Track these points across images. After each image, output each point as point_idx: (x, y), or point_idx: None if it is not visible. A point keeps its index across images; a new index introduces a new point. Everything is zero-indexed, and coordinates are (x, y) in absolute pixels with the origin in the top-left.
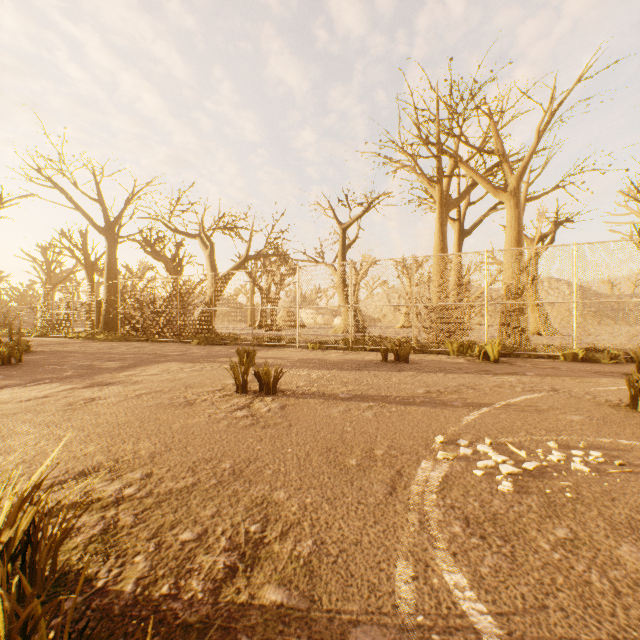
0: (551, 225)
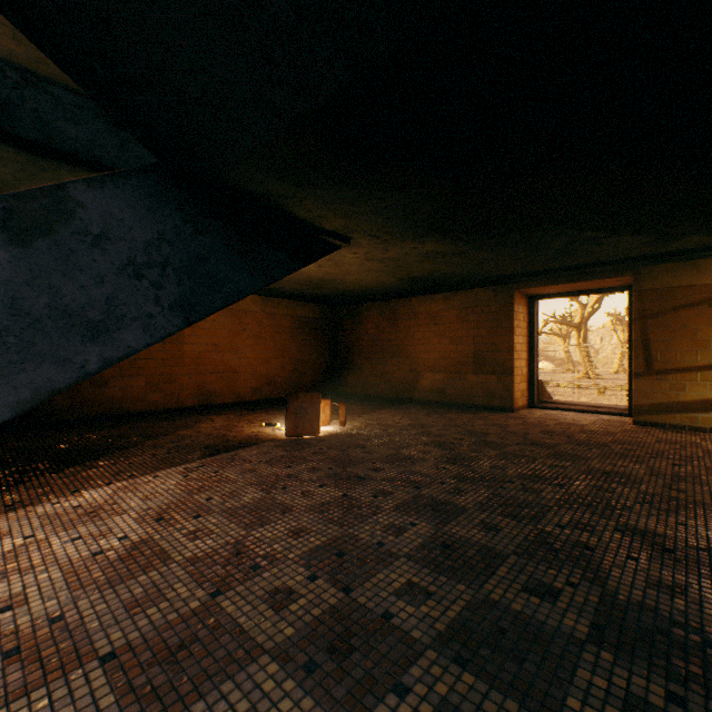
0: None
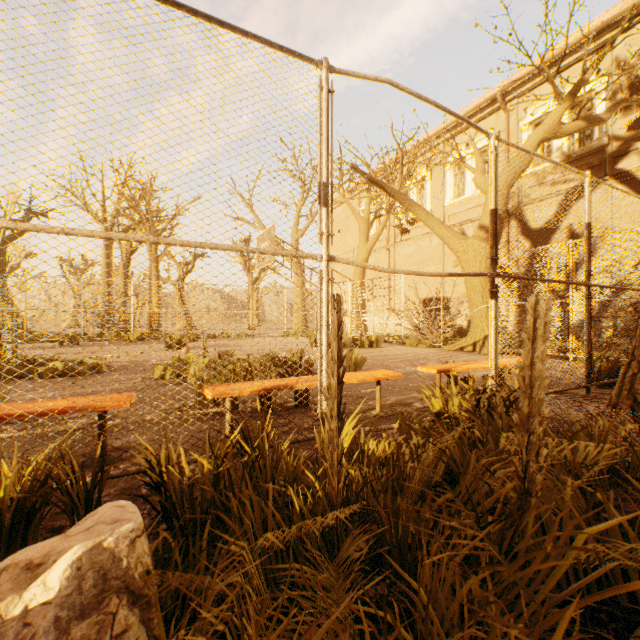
0: (193, 257)
